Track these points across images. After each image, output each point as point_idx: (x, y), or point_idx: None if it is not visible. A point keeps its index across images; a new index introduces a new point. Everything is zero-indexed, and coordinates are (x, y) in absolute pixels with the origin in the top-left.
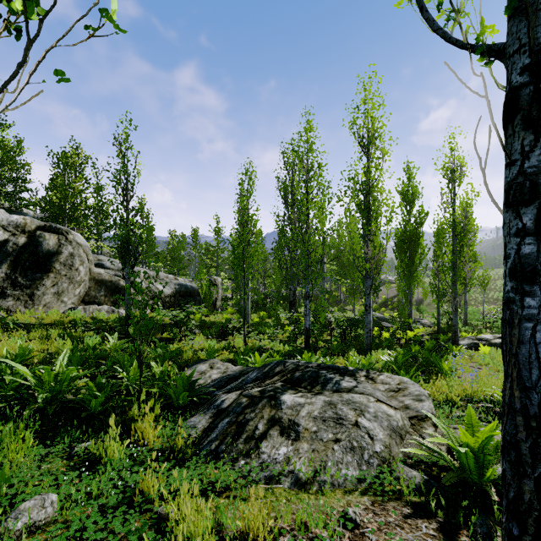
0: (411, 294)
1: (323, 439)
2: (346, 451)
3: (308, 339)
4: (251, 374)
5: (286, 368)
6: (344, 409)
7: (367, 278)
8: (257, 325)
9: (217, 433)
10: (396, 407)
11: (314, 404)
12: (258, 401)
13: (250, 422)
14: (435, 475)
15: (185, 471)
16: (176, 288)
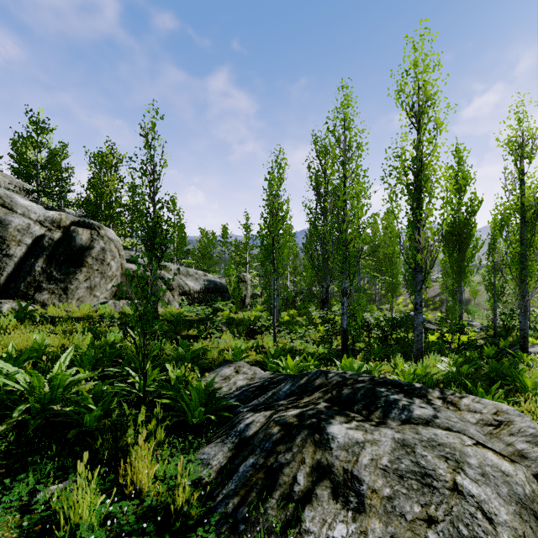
0: (461, 293)
1: (405, 516)
2: None
3: (345, 341)
4: (284, 387)
5: (330, 380)
6: (428, 457)
7: (417, 272)
8: (287, 324)
9: (237, 482)
10: (502, 452)
11: (380, 444)
12: (295, 434)
13: (285, 468)
14: None
15: None
16: (205, 284)
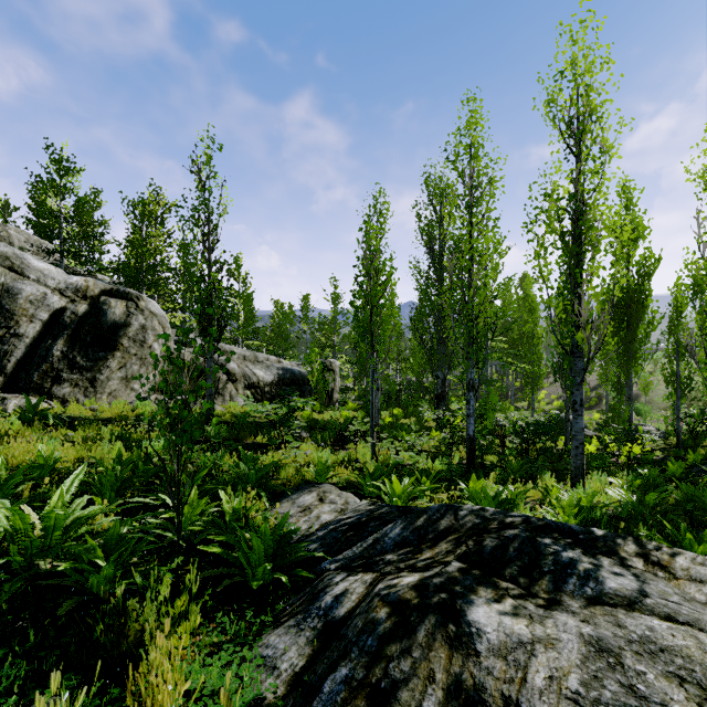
0: (630, 386)
1: None
2: None
3: (472, 453)
4: (391, 530)
5: (461, 522)
6: (648, 675)
7: (576, 357)
8: (389, 428)
9: None
10: None
11: (560, 647)
12: (415, 622)
13: (402, 690)
14: None
15: None
16: (279, 374)
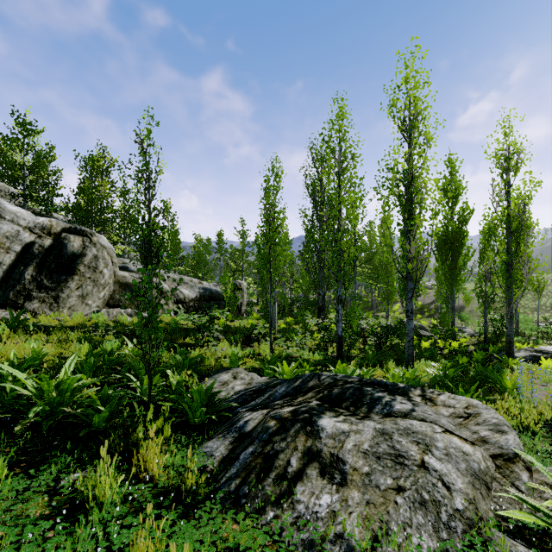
0: (453, 300)
1: (379, 487)
2: (414, 507)
3: (340, 347)
4: (279, 389)
5: (322, 382)
6: (403, 442)
7: (408, 280)
8: (284, 332)
9: (238, 467)
10: (468, 439)
11: (362, 433)
12: (289, 426)
13: (280, 454)
14: (550, 551)
15: (187, 545)
16: (200, 292)
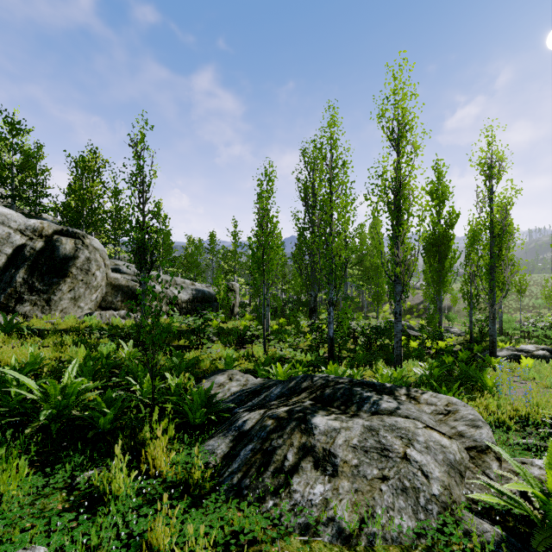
0: (440, 301)
1: (367, 476)
2: (396, 493)
3: (331, 348)
4: (275, 390)
5: (315, 383)
6: (388, 437)
7: (397, 283)
8: (276, 333)
9: (239, 462)
10: (447, 433)
11: (352, 430)
12: (285, 425)
13: (278, 450)
14: (512, 528)
15: (203, 526)
16: (193, 294)
